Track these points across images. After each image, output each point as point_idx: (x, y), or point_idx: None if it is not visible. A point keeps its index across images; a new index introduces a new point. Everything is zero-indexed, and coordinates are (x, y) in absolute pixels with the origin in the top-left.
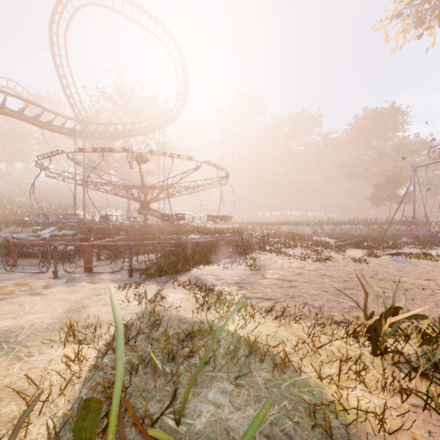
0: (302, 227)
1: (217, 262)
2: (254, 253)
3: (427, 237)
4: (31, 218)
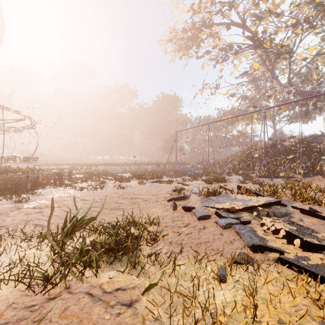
0: (115, 166)
1: None
2: (46, 188)
3: (182, 171)
4: None
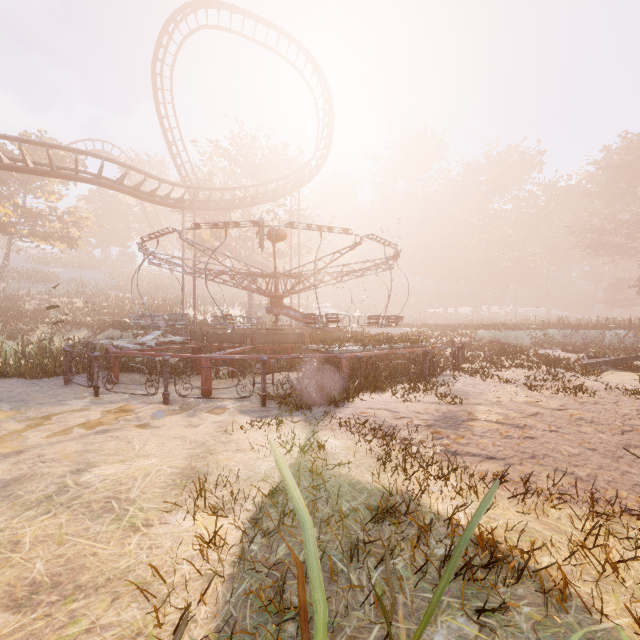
0: (513, 332)
1: (391, 390)
2: (444, 375)
3: None
4: (134, 320)
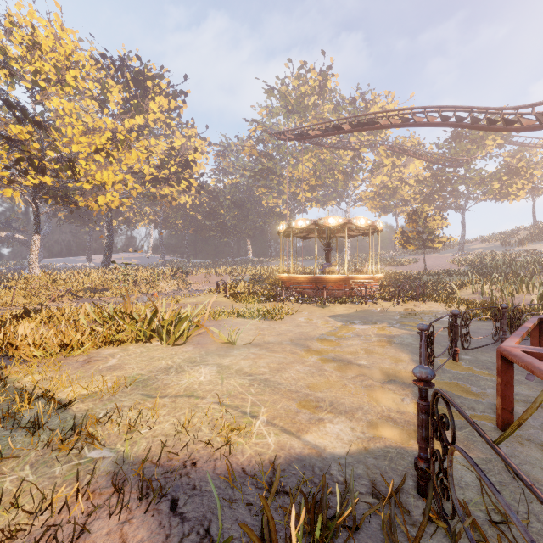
0: None
1: None
2: None
3: None
4: None
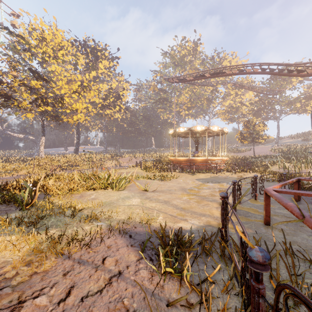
0: None
1: None
2: None
3: None
4: None
